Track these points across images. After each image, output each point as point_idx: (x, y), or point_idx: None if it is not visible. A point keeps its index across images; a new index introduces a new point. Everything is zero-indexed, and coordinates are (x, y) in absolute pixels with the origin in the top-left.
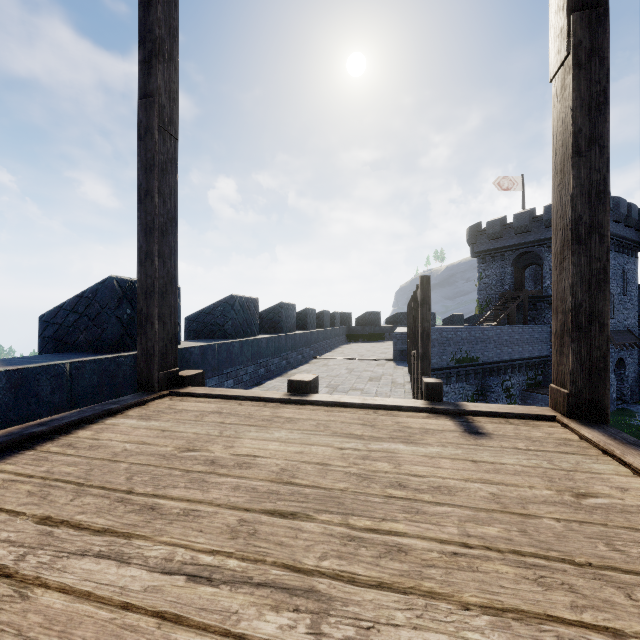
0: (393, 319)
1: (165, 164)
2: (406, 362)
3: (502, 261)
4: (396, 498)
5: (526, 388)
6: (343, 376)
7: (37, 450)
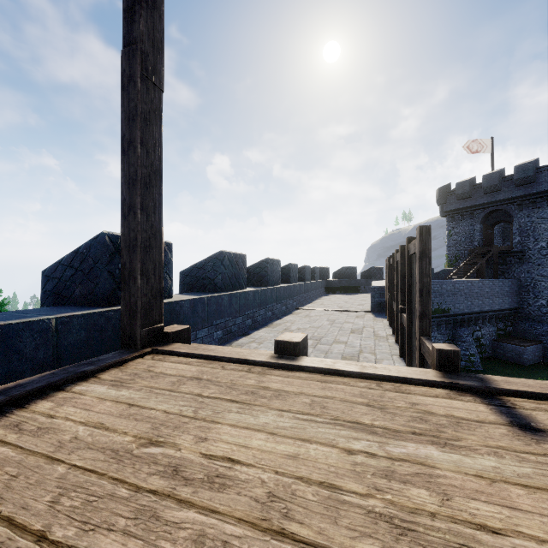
0: (367, 273)
1: (148, 114)
2: (384, 314)
3: (471, 219)
4: None
5: (496, 338)
6: (325, 327)
7: None
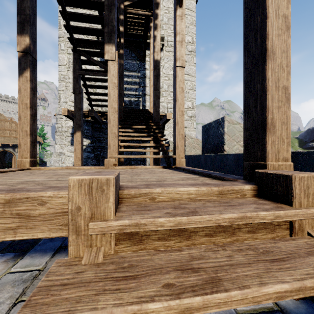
0: None
1: None
2: None
3: None
4: (60, 175)
5: None
6: None
7: (182, 173)
